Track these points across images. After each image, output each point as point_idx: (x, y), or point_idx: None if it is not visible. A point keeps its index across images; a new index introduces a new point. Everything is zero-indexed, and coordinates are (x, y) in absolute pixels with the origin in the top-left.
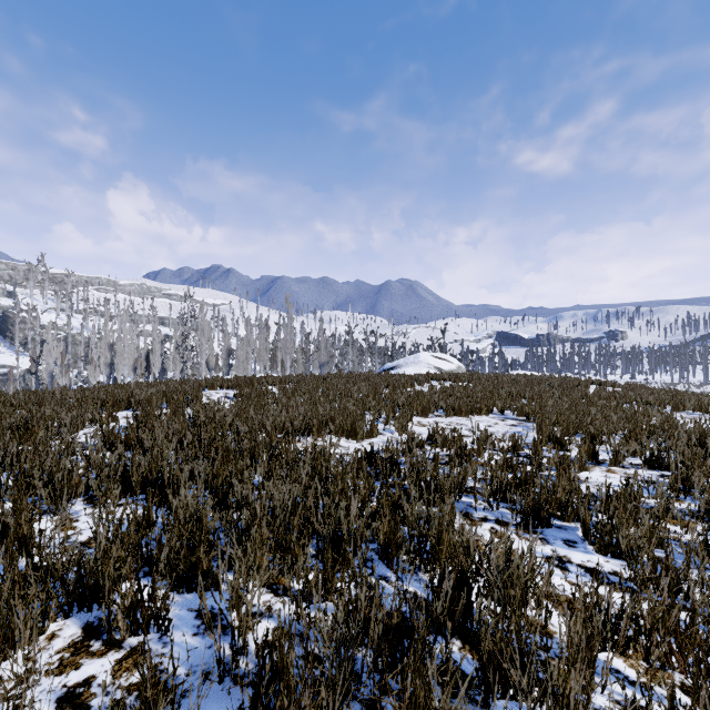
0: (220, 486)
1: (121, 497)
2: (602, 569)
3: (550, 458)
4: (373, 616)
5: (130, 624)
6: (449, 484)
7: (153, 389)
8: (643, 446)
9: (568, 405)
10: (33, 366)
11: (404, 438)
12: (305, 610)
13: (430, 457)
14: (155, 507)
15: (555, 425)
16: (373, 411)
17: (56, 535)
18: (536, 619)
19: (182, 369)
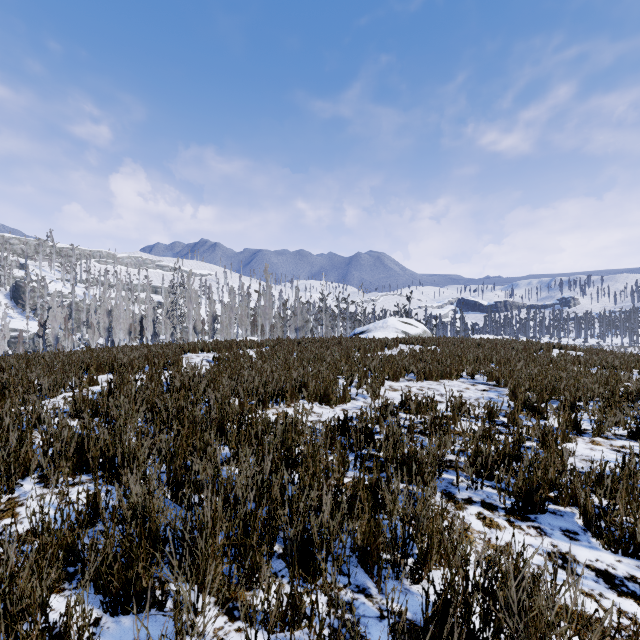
0: (178, 467)
1: (77, 474)
2: (616, 572)
3: (530, 428)
4: None
5: None
6: (429, 460)
7: (136, 353)
8: (627, 416)
9: (538, 370)
10: (41, 330)
11: (377, 404)
12: None
13: (405, 425)
14: (111, 487)
15: (526, 390)
16: (345, 375)
17: None
18: None
19: (172, 333)
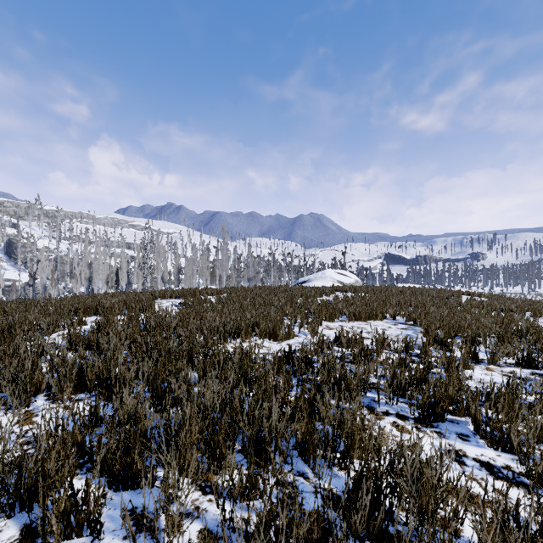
0: (159, 386)
1: (77, 393)
2: (496, 463)
3: (438, 358)
4: (294, 534)
5: (64, 528)
6: (356, 382)
7: (116, 299)
8: (515, 348)
9: (448, 312)
10: (31, 280)
11: (315, 340)
12: (229, 514)
13: (338, 356)
14: (105, 403)
15: (438, 329)
16: (290, 316)
17: (16, 429)
18: (441, 515)
19: (143, 283)
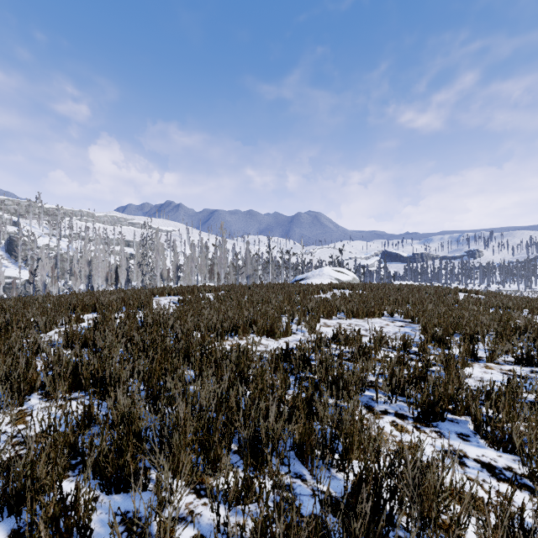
0: (154, 385)
1: (72, 392)
2: (497, 464)
3: (436, 356)
4: None
5: (52, 534)
6: (354, 380)
7: (114, 296)
8: (514, 346)
9: (445, 310)
10: (31, 277)
11: (313, 337)
12: (224, 520)
13: (335, 354)
14: (100, 401)
15: (435, 326)
16: (288, 314)
17: (8, 429)
18: (443, 519)
19: (142, 280)
